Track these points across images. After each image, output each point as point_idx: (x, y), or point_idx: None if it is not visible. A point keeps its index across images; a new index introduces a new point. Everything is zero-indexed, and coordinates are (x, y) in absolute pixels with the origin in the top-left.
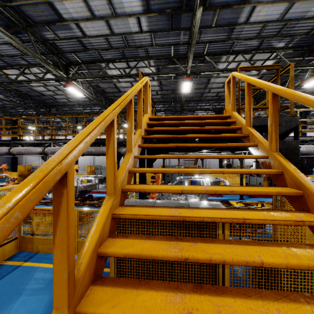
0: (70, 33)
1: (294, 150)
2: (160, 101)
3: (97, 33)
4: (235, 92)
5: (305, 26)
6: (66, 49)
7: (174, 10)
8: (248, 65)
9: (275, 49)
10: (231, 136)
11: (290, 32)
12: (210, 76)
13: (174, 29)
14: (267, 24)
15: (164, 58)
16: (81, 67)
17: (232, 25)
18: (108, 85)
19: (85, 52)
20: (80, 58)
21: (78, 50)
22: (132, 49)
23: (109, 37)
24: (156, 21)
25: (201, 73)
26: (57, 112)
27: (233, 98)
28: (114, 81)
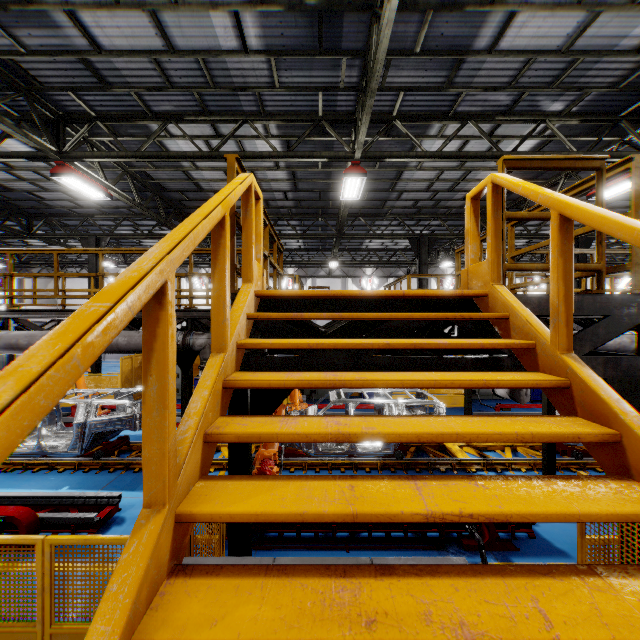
0: (57, 39)
1: (639, 383)
2: (293, 213)
3: (131, 44)
4: (501, 230)
5: (612, 70)
6: (51, 81)
7: (326, 1)
8: (484, 146)
9: (544, 115)
10: (517, 386)
11: (580, 79)
12: (403, 166)
13: (325, 51)
14: (536, 58)
15: (301, 118)
16: (99, 128)
17: (459, 52)
18: (170, 174)
19: (102, 91)
20: (93, 106)
21: (85, 85)
22: (224, 92)
23: (163, 57)
24: (282, 28)
25: (386, 160)
26: (51, 229)
27: (496, 245)
28: (183, 165)
